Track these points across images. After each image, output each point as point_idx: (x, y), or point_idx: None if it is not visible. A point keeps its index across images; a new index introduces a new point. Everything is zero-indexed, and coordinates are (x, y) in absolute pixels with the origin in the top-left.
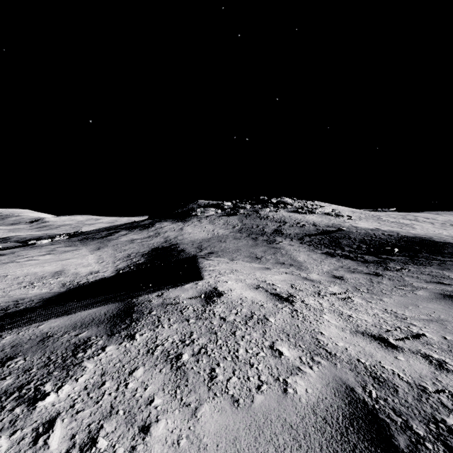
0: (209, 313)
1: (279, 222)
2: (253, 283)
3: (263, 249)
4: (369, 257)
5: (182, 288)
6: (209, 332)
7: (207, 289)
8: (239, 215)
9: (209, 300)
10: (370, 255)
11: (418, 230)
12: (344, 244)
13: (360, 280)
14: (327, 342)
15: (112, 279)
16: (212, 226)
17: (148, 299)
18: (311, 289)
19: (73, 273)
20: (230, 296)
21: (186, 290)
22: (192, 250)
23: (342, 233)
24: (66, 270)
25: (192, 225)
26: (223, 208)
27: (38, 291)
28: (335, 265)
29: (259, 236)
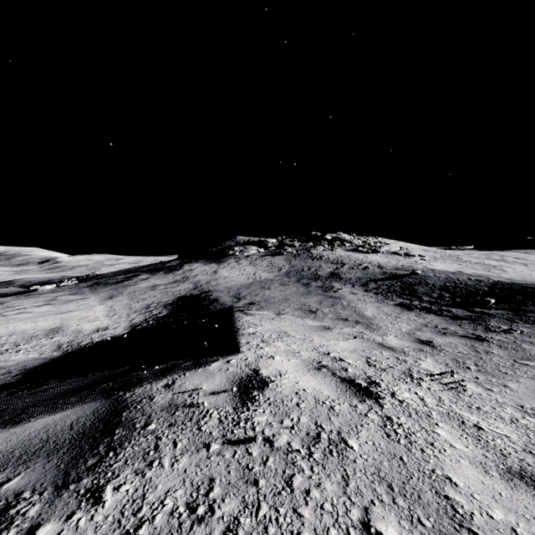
0: (244, 427)
1: (336, 263)
2: (311, 358)
3: (318, 299)
4: (457, 311)
5: (206, 370)
6: (243, 479)
7: (244, 374)
8: (286, 255)
9: (245, 396)
10: (458, 307)
11: (511, 273)
12: (421, 292)
13: (459, 348)
14: (469, 508)
15: (124, 338)
16: (253, 268)
17: (149, 392)
18: (397, 367)
19: (73, 331)
20: (279, 388)
21: (211, 375)
22: (227, 299)
23: (417, 277)
24: (65, 326)
25: (228, 267)
26: (266, 246)
27: (24, 356)
28: (416, 322)
29: (311, 281)
